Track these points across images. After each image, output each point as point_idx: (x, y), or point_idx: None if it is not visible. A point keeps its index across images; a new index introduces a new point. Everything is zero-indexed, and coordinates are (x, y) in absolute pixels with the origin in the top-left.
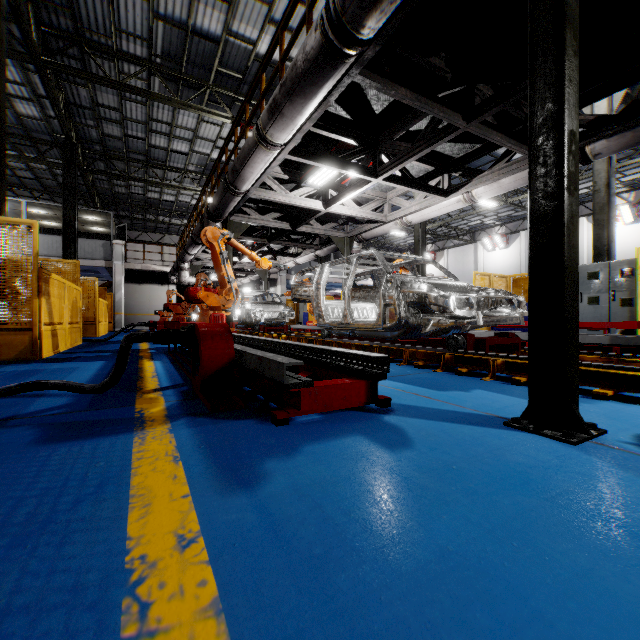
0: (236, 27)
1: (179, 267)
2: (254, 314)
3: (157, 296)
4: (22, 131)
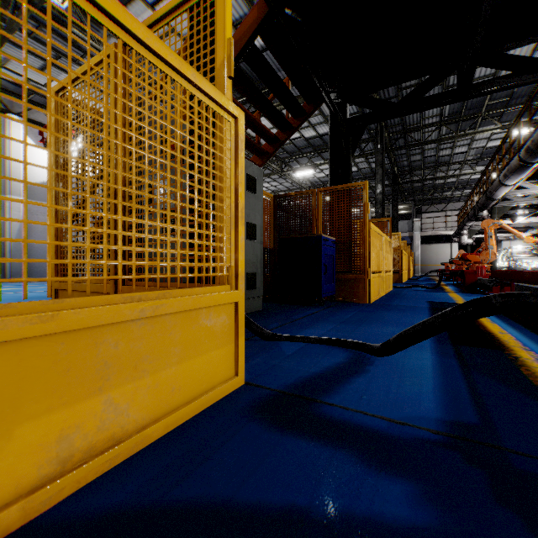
0: None
1: (459, 233)
2: (520, 264)
3: (442, 252)
4: (371, 174)
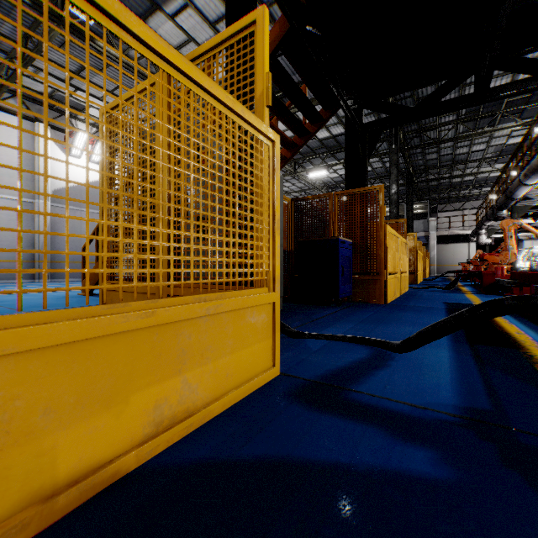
0: (520, 77)
1: (477, 233)
2: None
3: (459, 252)
4: (385, 174)
